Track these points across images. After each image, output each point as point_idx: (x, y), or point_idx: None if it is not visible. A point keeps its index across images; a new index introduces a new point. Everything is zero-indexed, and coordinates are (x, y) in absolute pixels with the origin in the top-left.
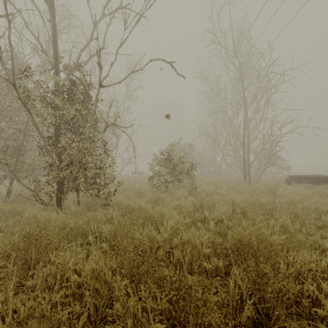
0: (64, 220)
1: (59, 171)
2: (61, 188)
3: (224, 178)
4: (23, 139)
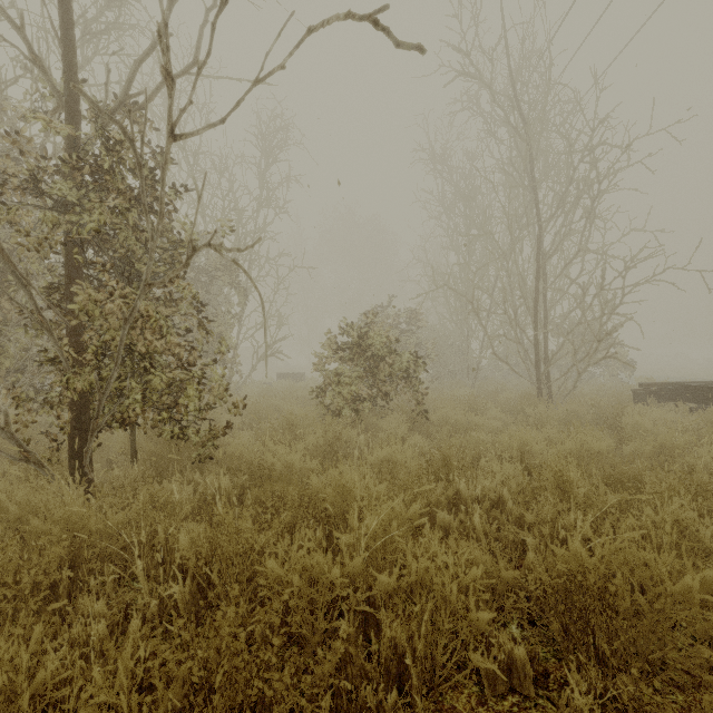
0: (69, 514)
1: (76, 376)
2: (82, 420)
3: (489, 389)
4: None
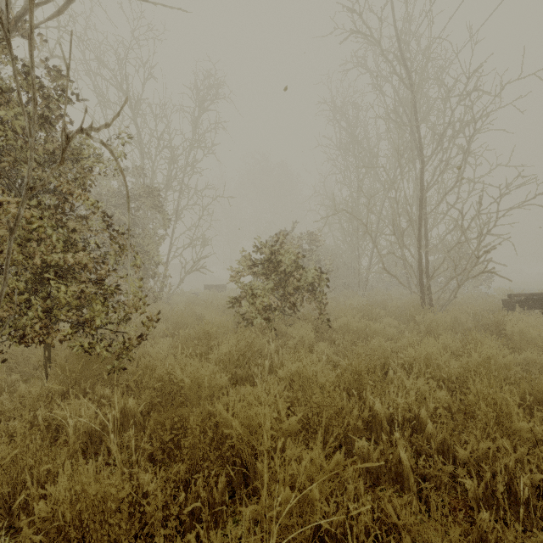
0: None
1: None
2: None
3: (377, 298)
4: None
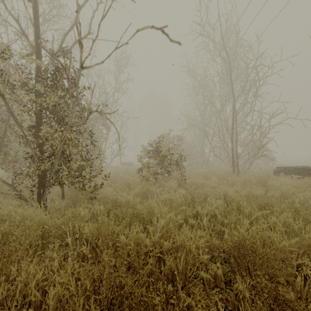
0: (40, 219)
1: (40, 164)
2: (42, 182)
3: (212, 169)
4: (5, 129)
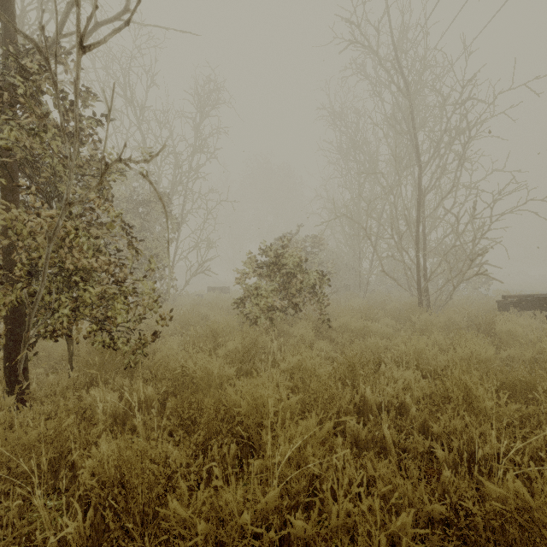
0: None
1: (9, 291)
2: (16, 332)
3: (377, 300)
4: None
